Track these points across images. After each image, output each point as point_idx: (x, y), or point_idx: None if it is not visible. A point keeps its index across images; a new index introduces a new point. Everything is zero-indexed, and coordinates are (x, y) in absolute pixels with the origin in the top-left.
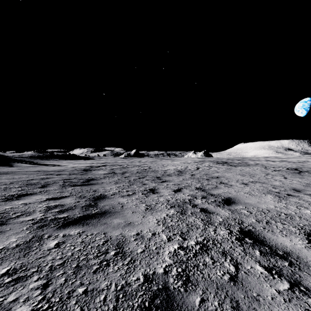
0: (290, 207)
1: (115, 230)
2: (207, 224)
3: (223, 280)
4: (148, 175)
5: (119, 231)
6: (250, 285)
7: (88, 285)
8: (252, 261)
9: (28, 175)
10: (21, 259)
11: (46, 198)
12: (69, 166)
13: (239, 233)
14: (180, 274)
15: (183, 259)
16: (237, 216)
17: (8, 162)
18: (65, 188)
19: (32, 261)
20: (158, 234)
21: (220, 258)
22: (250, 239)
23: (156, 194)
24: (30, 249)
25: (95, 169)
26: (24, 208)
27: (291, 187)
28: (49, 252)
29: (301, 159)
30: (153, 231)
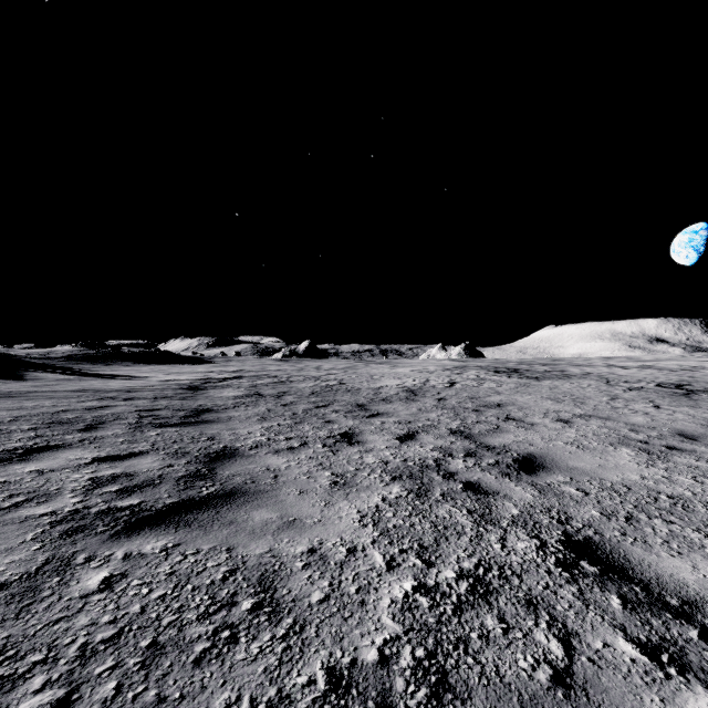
0: (678, 479)
1: (256, 539)
2: (482, 524)
3: (535, 684)
4: (339, 399)
5: (265, 543)
6: (607, 697)
7: (177, 704)
8: (605, 625)
9: (57, 401)
10: (8, 624)
11: (92, 458)
12: (156, 380)
13: (564, 549)
14: (422, 665)
15: (428, 622)
16: (554, 503)
17: (16, 369)
18: (142, 433)
19: (36, 631)
20: (362, 552)
21: (522, 619)
22: (594, 563)
23: (357, 445)
24: (35, 594)
25: (215, 387)
26: (35, 482)
27: (674, 428)
28: (84, 604)
29: (687, 362)
30: (351, 543)
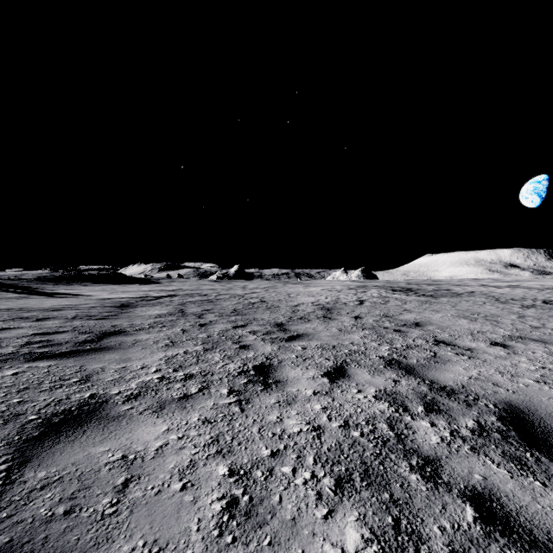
0: None
1: None
2: None
3: None
4: (258, 318)
5: None
6: None
7: None
8: None
9: None
10: None
11: None
12: (95, 298)
13: None
14: None
15: None
16: None
17: None
18: None
19: None
20: None
21: None
22: None
23: (275, 390)
24: None
25: (146, 305)
26: None
27: None
28: None
29: (545, 282)
30: None
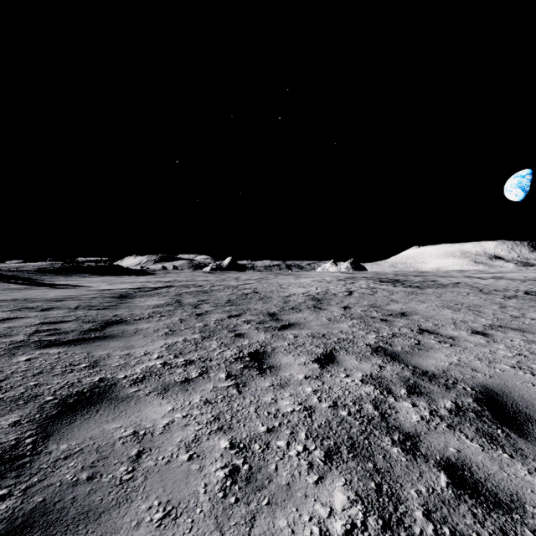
0: None
1: None
2: None
3: None
4: (251, 308)
5: None
6: None
7: None
8: None
9: None
10: None
11: None
12: (95, 289)
13: None
14: None
15: None
16: None
17: None
18: (10, 357)
19: None
20: None
21: None
22: None
23: (269, 374)
24: None
25: (144, 295)
26: None
27: None
28: None
29: (528, 274)
30: None
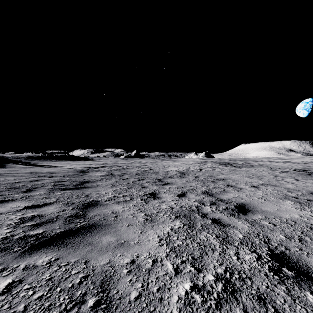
0: None
1: (102, 254)
2: (224, 244)
3: None
4: (149, 176)
5: (107, 257)
6: None
7: None
8: None
9: (16, 177)
10: None
11: (24, 207)
12: (66, 168)
13: (271, 259)
14: None
15: None
16: (259, 231)
17: (3, 162)
18: (53, 193)
19: None
20: (160, 262)
21: (258, 311)
22: (290, 269)
23: (158, 199)
24: None
25: (92, 171)
26: None
27: (308, 190)
28: None
29: (305, 160)
30: (154, 256)
